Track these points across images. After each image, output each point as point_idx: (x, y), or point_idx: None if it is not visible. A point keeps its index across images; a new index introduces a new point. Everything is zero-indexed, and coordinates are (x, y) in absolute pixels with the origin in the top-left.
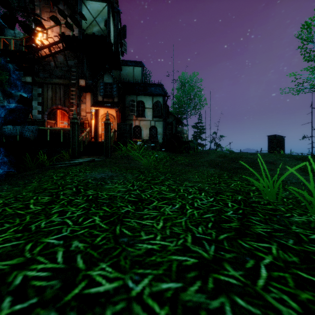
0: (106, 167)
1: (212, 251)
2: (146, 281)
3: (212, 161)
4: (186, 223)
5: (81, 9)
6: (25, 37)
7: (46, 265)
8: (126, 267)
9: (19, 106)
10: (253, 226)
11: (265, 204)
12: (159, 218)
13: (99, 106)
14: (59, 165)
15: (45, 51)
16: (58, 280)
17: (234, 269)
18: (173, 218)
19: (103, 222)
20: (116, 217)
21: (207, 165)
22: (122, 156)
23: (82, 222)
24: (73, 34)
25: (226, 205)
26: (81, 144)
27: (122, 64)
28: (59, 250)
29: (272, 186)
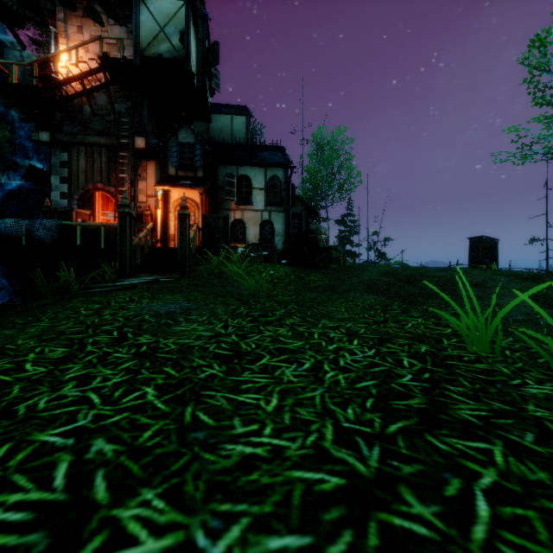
0: (180, 292)
1: (374, 459)
2: (236, 533)
3: (371, 283)
4: (324, 400)
5: (138, 12)
6: (37, 60)
7: (28, 494)
8: (195, 498)
9: (27, 184)
10: (452, 405)
11: (472, 362)
12: (271, 390)
13: (170, 184)
14: (96, 289)
15: (74, 87)
16: (46, 531)
17: (420, 500)
18: (297, 390)
19: (160, 399)
20: (189, 388)
21: (363, 290)
22: (211, 274)
23: (121, 399)
24: (124, 56)
25: (399, 363)
26: (138, 252)
27: (211, 110)
28: (62, 460)
29: (484, 328)
